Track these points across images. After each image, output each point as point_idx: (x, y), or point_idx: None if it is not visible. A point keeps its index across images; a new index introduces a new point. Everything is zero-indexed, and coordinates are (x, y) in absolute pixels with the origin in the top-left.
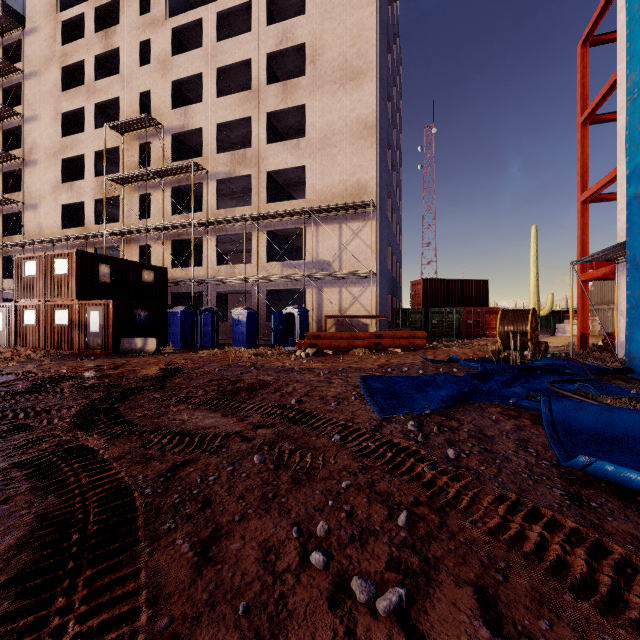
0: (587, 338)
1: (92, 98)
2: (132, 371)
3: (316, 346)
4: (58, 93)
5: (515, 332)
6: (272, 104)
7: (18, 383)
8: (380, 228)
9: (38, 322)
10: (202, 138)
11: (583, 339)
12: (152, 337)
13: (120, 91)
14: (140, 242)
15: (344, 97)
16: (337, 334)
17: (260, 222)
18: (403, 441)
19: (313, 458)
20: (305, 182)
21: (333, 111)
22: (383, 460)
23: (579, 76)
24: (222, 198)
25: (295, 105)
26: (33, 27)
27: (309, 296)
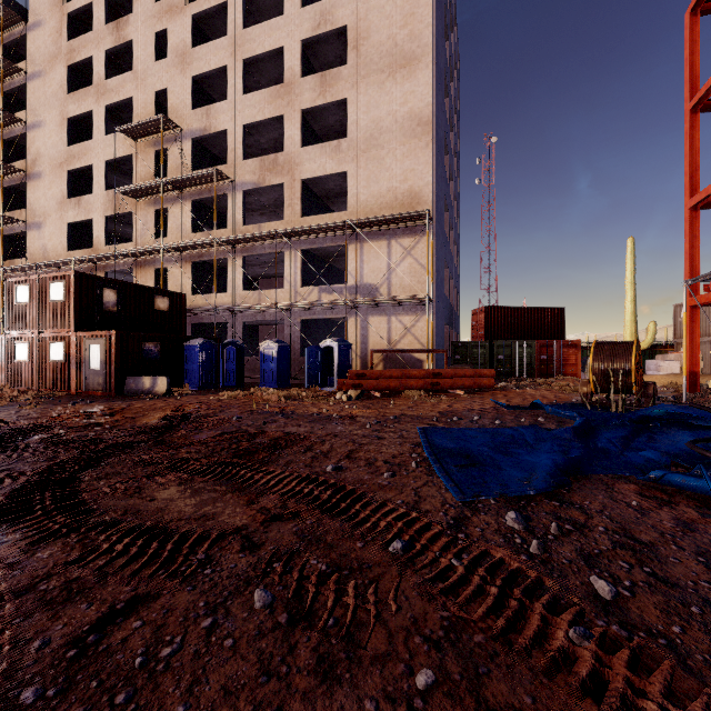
0: (697, 377)
1: (102, 100)
2: (130, 419)
3: (360, 387)
4: (64, 95)
5: (614, 370)
6: (308, 99)
7: None
8: (437, 245)
9: (31, 357)
10: (227, 143)
11: (692, 379)
12: (165, 375)
13: (133, 90)
14: (156, 265)
15: (394, 88)
16: (386, 372)
17: (294, 239)
18: (508, 555)
19: (358, 596)
20: (347, 193)
21: (380, 105)
22: (483, 603)
23: (687, 52)
24: (251, 214)
25: (335, 100)
26: (37, 21)
27: (352, 327)
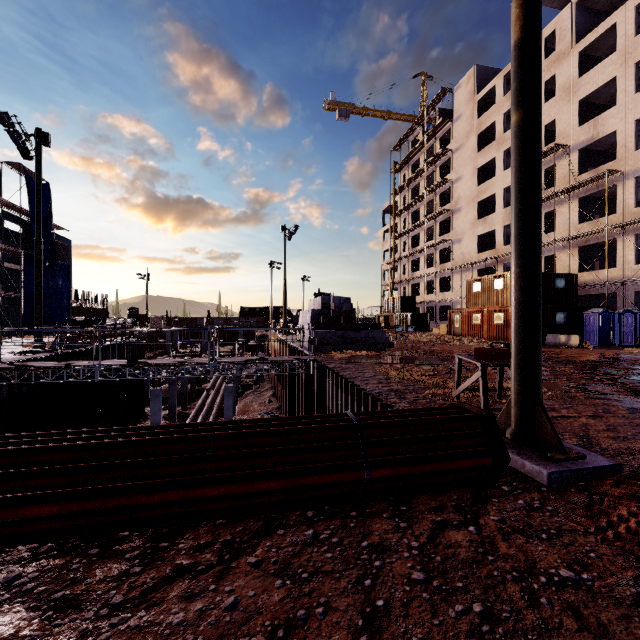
0: None
1: (501, 148)
2: (573, 357)
3: None
4: (475, 155)
5: None
6: None
7: None
8: None
9: (482, 322)
10: (613, 138)
11: None
12: (569, 334)
13: None
14: (544, 254)
15: None
16: None
17: None
18: None
19: None
20: None
21: None
22: None
23: None
24: (638, 189)
25: None
26: (458, 116)
27: None
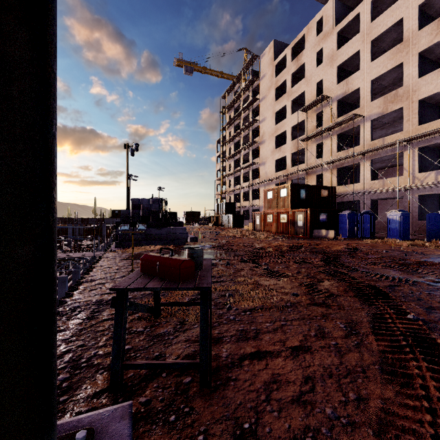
0: None
1: (290, 98)
2: (327, 247)
3: None
4: (274, 103)
5: None
6: (425, 43)
7: (281, 247)
8: None
9: (273, 220)
10: (358, 94)
11: None
12: (329, 230)
13: (305, 87)
14: (316, 173)
15: None
16: None
17: (412, 142)
18: None
19: None
20: None
21: None
22: None
23: None
24: (373, 131)
25: None
26: (263, 75)
27: None
